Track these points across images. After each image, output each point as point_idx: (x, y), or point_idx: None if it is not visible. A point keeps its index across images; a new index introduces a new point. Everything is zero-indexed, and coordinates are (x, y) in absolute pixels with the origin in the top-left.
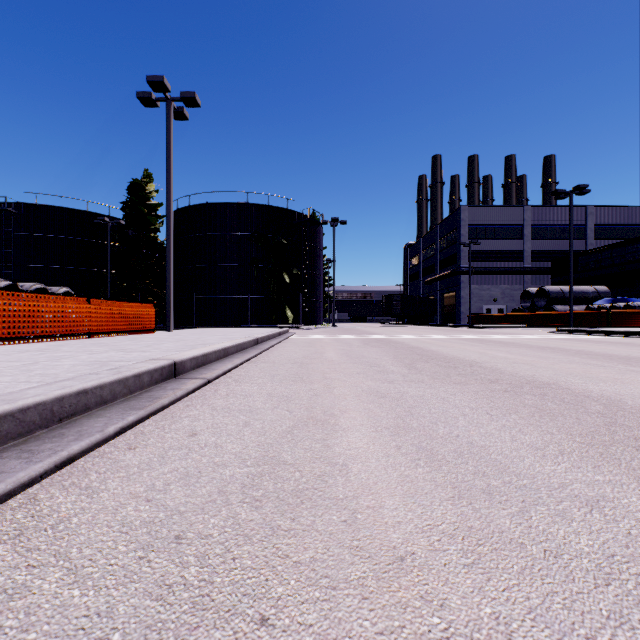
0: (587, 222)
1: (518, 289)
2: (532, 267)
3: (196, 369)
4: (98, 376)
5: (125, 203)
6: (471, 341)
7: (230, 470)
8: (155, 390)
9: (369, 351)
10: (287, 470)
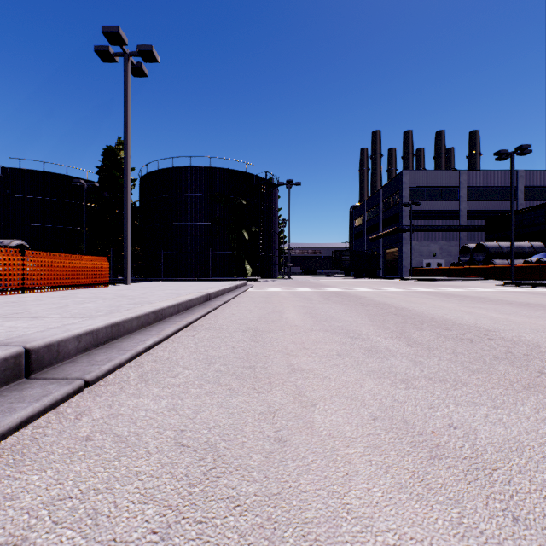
0: (517, 184)
1: (455, 245)
2: (468, 225)
3: (92, 349)
4: None
5: (100, 167)
6: (434, 295)
7: None
8: None
9: (335, 309)
10: None
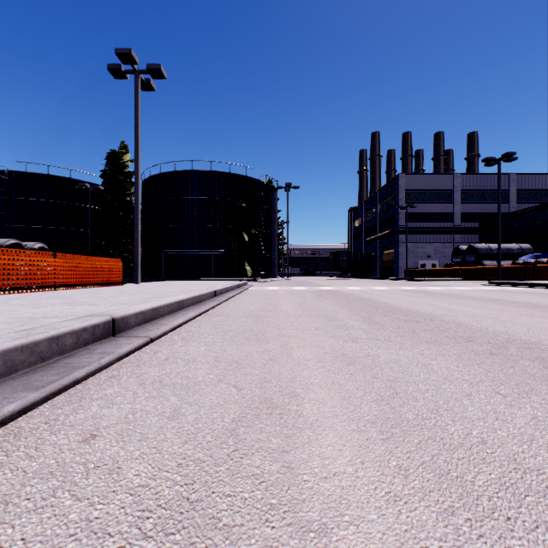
0: (510, 188)
1: (449, 247)
2: (461, 227)
3: (143, 324)
4: None
5: (104, 171)
6: (416, 293)
7: None
8: (79, 354)
9: (323, 303)
10: None
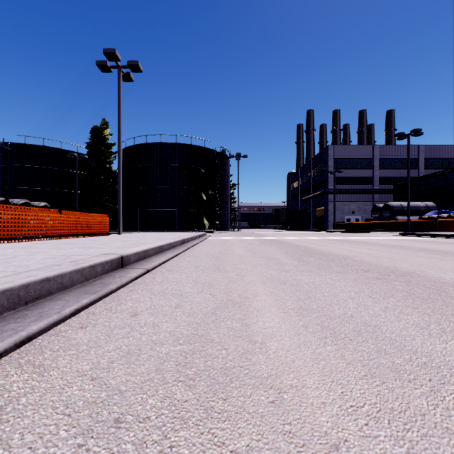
0: (419, 156)
1: (369, 204)
2: (379, 189)
3: (138, 261)
4: (60, 267)
5: (88, 143)
6: (339, 241)
7: (165, 348)
8: (106, 278)
9: (266, 248)
10: (214, 348)
